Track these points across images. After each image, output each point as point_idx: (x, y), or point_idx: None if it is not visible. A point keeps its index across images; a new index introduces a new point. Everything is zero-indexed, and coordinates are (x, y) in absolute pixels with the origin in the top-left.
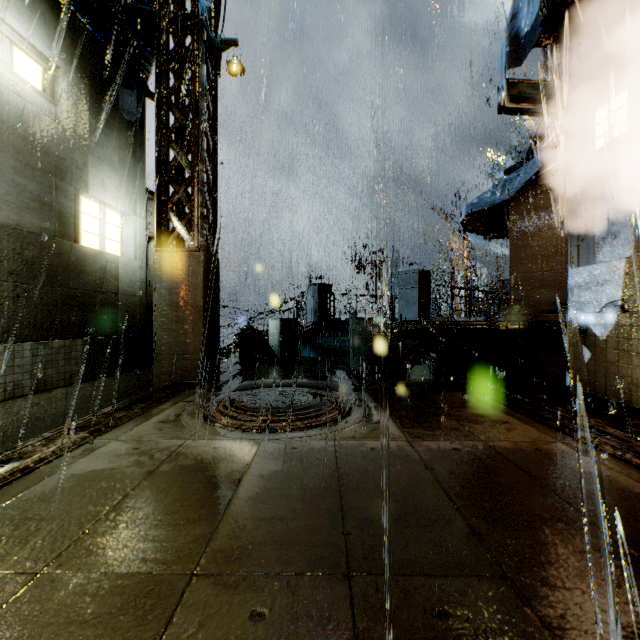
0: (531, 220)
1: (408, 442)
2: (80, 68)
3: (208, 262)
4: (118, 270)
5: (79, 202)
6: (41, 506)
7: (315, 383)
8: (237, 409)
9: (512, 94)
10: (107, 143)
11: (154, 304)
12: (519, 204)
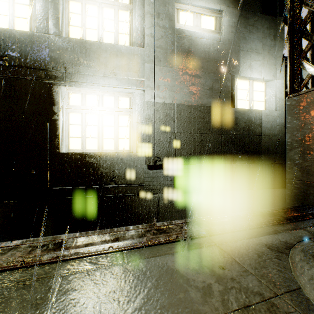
0: None
1: None
2: (234, 3)
3: None
4: (261, 120)
5: (234, 83)
6: (125, 283)
7: None
8: None
9: None
10: (252, 39)
11: (286, 140)
12: None
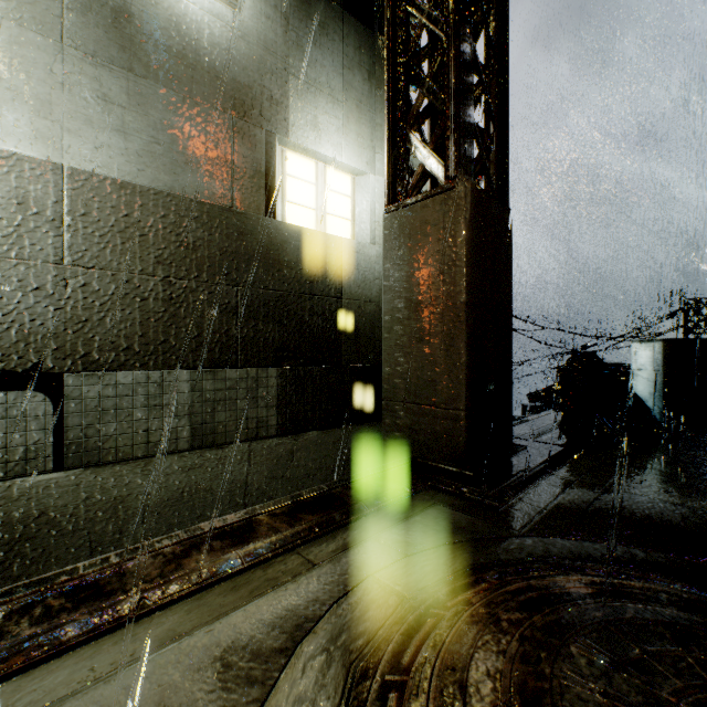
0: None
1: None
2: None
3: (480, 210)
4: (341, 261)
5: (273, 154)
6: None
7: None
8: None
9: None
10: (322, 60)
11: (384, 309)
12: None
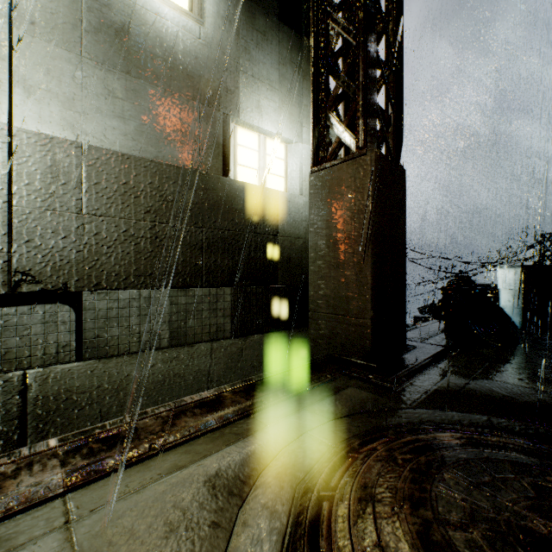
0: None
1: None
2: None
3: (381, 171)
4: (277, 208)
5: (228, 130)
6: None
7: None
8: None
9: None
10: (263, 59)
11: (310, 244)
12: None
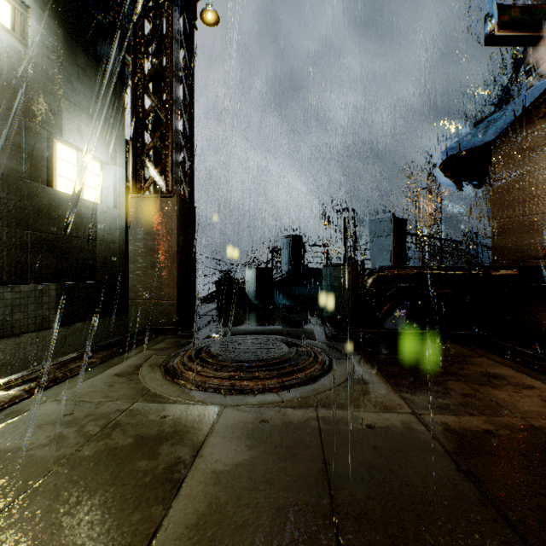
0: (518, 161)
1: (415, 416)
2: (54, 12)
3: (183, 208)
4: (96, 217)
5: (52, 146)
6: None
7: (289, 330)
8: (202, 361)
9: (503, 21)
10: (84, 91)
11: (130, 250)
12: (503, 145)
